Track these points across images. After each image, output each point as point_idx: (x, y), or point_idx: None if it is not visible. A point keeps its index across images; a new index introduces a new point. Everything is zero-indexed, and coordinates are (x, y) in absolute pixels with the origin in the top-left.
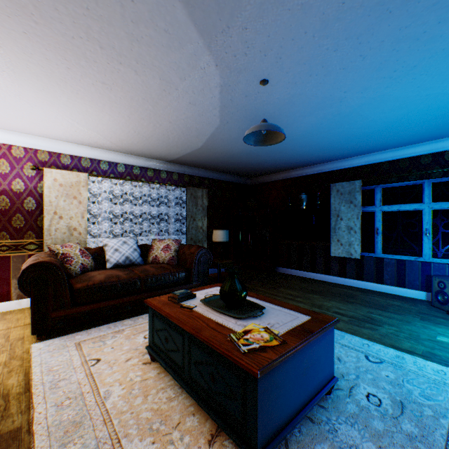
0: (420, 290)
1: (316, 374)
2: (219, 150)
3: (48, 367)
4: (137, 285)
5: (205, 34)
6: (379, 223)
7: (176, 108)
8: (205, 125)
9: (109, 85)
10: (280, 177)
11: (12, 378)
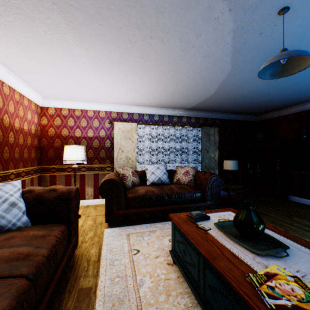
0: None
1: None
2: (229, 94)
3: (110, 248)
4: (165, 199)
5: None
6: None
7: (193, 64)
8: (217, 73)
9: (145, 58)
10: (292, 110)
11: (93, 249)
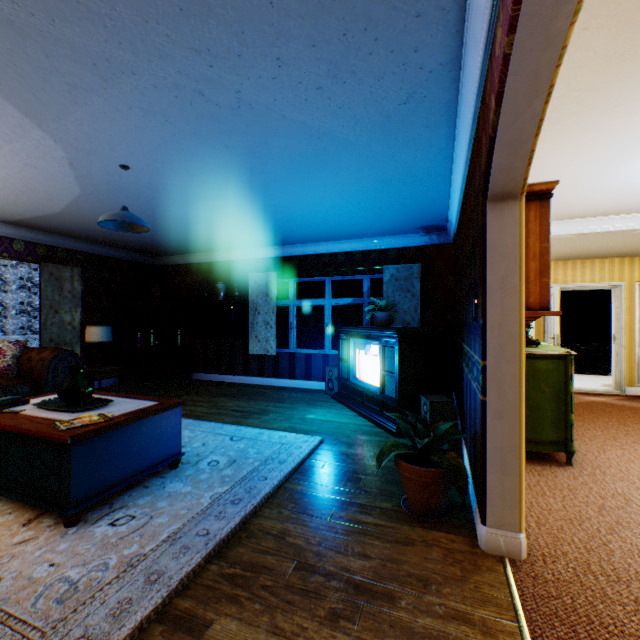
0: (322, 381)
1: (156, 448)
2: (94, 219)
3: None
4: None
5: (32, 116)
6: (294, 318)
7: (5, 165)
8: (60, 190)
9: None
10: (197, 259)
11: None
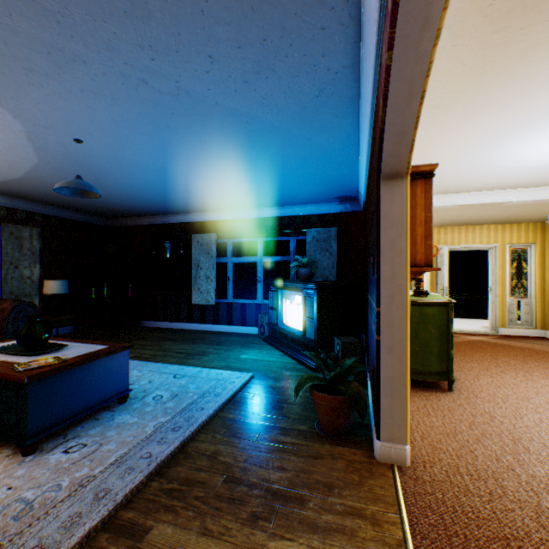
0: (255, 326)
1: (106, 386)
2: (51, 185)
3: None
4: None
5: None
6: (231, 272)
7: None
8: (19, 159)
9: None
10: (146, 222)
11: None
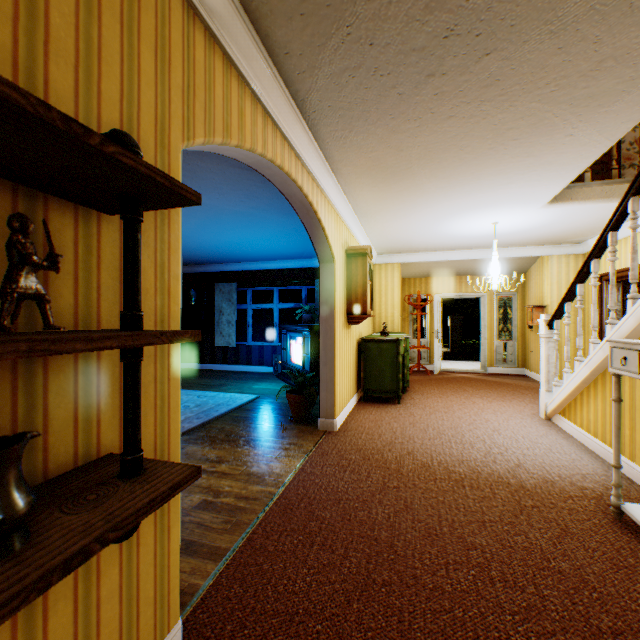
0: (272, 366)
1: None
2: None
3: None
4: None
5: None
6: (251, 318)
7: None
8: None
9: None
10: None
11: None
